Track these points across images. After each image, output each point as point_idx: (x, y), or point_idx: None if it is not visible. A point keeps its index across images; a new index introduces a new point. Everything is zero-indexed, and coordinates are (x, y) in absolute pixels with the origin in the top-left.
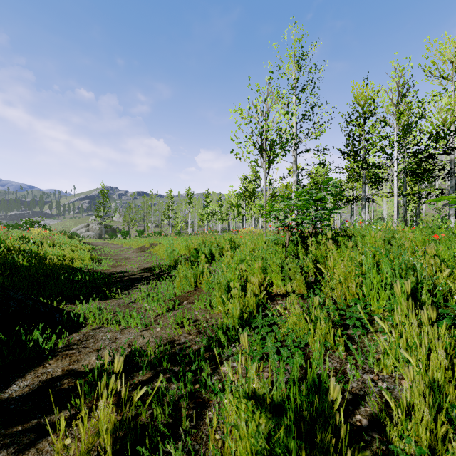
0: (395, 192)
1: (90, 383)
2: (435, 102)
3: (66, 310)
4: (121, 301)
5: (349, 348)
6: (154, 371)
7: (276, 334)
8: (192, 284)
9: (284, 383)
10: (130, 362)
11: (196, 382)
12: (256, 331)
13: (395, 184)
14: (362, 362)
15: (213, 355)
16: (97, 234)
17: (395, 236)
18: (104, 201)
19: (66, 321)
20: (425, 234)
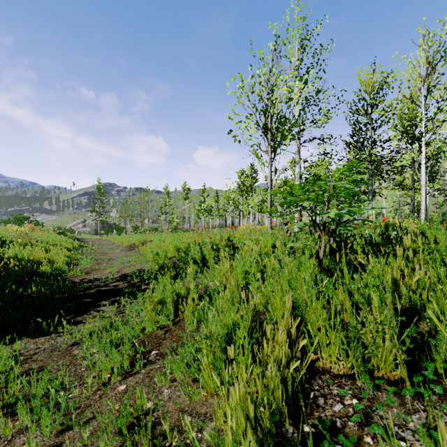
0: (422, 182)
1: None
2: None
3: None
4: (61, 339)
5: None
6: None
7: None
8: (171, 312)
9: None
10: None
11: None
12: None
13: (423, 173)
14: None
15: None
16: (93, 229)
17: None
18: (100, 196)
19: None
20: None
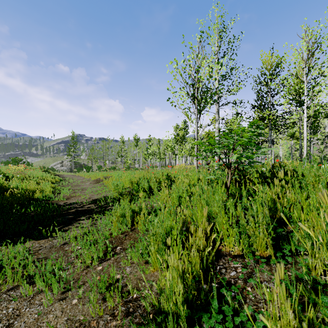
0: (304, 134)
1: None
2: None
3: None
4: (56, 241)
5: None
6: None
7: None
8: (129, 223)
9: None
10: None
11: None
12: None
13: (305, 128)
14: None
15: None
16: (68, 168)
17: None
18: (73, 144)
19: None
20: None
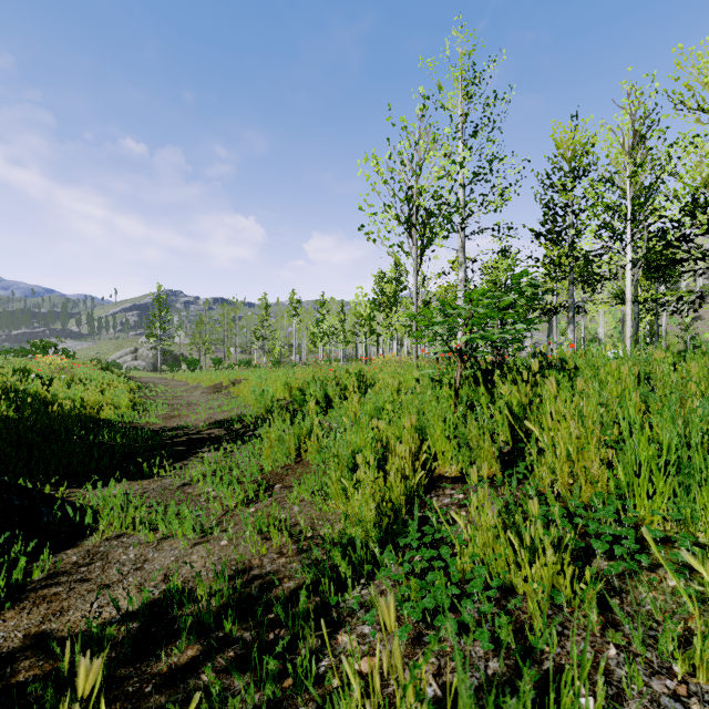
0: (627, 295)
1: (63, 679)
2: (696, 147)
3: (67, 500)
4: (168, 481)
5: (605, 606)
6: (205, 642)
7: (446, 562)
8: (292, 452)
9: (476, 701)
10: (161, 617)
11: (286, 673)
12: (408, 556)
13: (629, 282)
14: (642, 645)
15: (323, 602)
16: (149, 363)
17: (653, 370)
18: (160, 312)
19: (62, 523)
20: (702, 366)
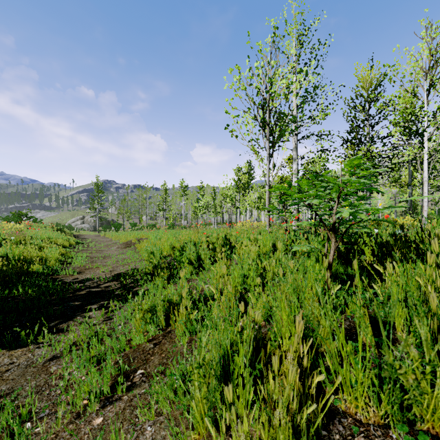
0: (425, 178)
1: None
2: None
3: None
4: (39, 352)
5: None
6: None
7: None
8: (162, 321)
9: None
10: None
11: None
12: None
13: (426, 169)
14: None
15: None
16: (92, 226)
17: None
18: (98, 193)
19: None
20: None
